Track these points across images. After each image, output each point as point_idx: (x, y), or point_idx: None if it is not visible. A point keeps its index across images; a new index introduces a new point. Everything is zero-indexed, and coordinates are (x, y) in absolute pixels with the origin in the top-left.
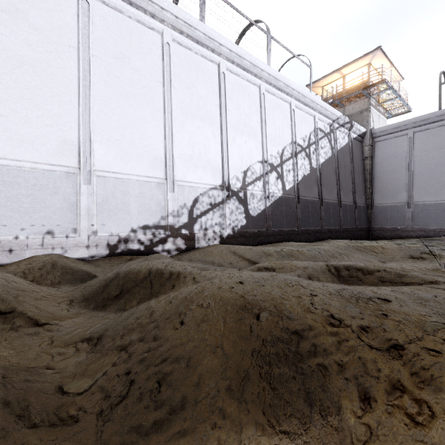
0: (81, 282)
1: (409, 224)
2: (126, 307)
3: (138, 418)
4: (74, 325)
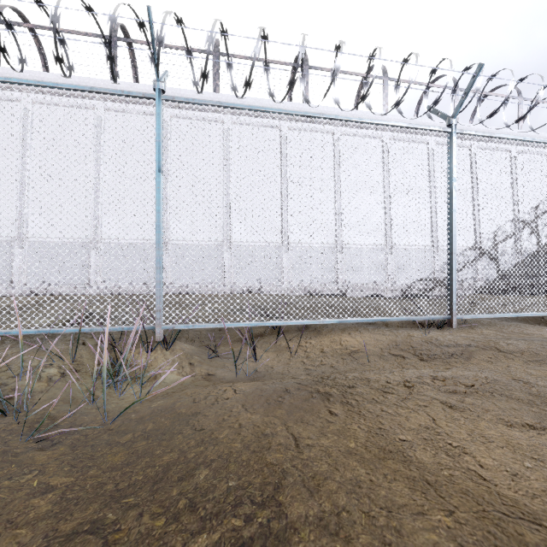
0: None
1: None
2: None
3: None
4: None
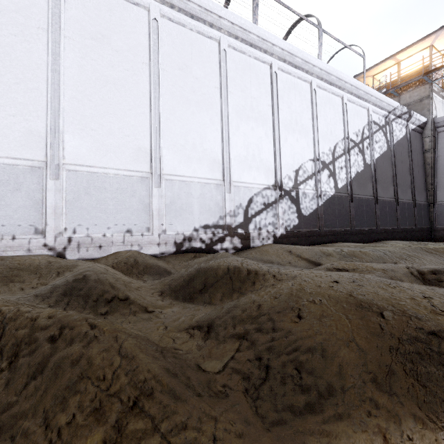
0: (160, 276)
1: None
2: (211, 301)
3: (288, 399)
4: (174, 313)
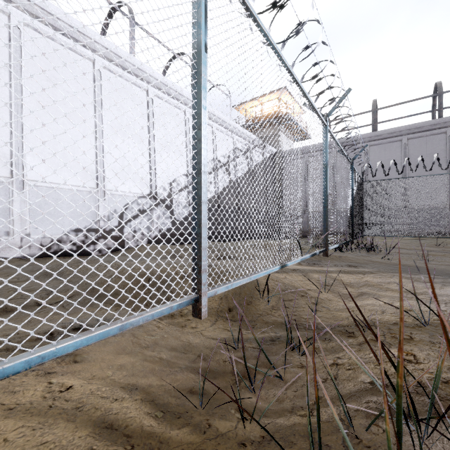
0: None
1: (305, 227)
2: None
3: None
4: None
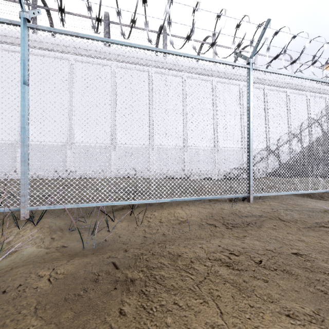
0: None
1: None
2: None
3: None
4: None
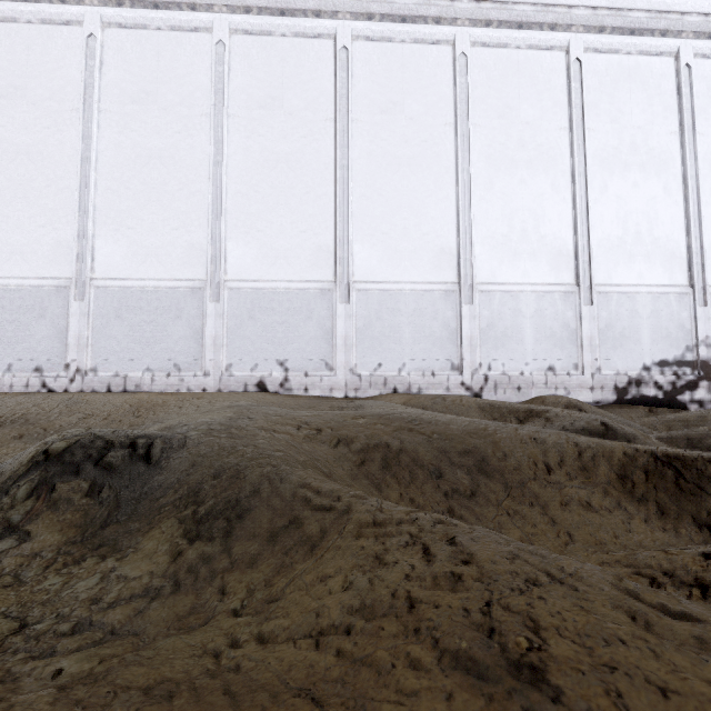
0: None
1: None
2: None
3: None
4: None
